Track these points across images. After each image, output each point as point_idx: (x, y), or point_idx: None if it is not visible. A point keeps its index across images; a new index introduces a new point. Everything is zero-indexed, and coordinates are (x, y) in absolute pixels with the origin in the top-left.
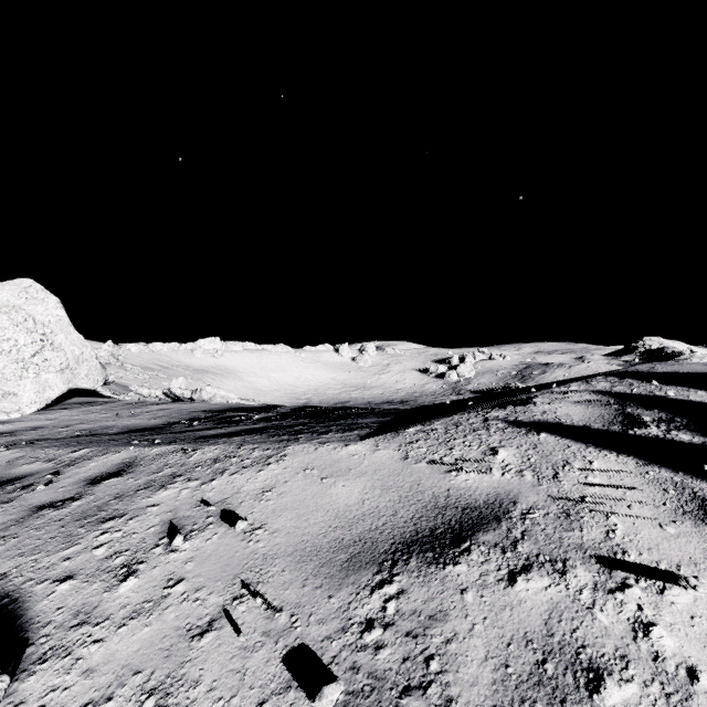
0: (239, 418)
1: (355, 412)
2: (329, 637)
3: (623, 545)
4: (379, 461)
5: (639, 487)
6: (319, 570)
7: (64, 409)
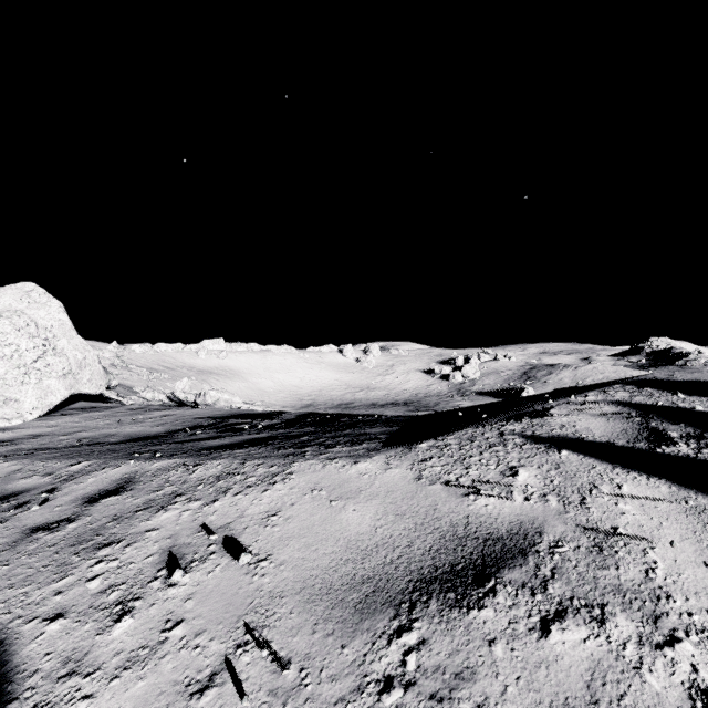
0: (243, 425)
1: (361, 419)
2: (343, 699)
3: (666, 587)
4: (391, 481)
5: (676, 517)
6: (330, 613)
7: (66, 415)
